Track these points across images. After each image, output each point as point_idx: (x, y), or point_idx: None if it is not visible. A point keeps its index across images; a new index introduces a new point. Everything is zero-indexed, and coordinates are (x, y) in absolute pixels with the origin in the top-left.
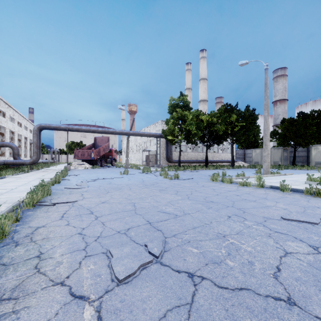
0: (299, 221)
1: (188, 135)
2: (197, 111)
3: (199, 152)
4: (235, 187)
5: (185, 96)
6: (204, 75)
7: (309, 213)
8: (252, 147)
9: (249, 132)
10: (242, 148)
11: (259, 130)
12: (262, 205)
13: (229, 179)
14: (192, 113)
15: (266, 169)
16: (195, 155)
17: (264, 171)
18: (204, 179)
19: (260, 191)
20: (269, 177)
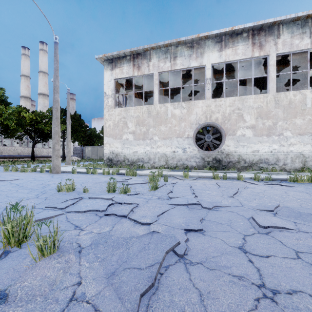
0: (4, 181)
1: (6, 129)
2: (20, 107)
3: (31, 147)
4: (14, 173)
5: (2, 89)
6: (44, 69)
7: (21, 178)
8: (90, 145)
9: (77, 133)
10: (81, 145)
11: (96, 131)
12: (2, 178)
13: (15, 168)
14: (11, 108)
15: (68, 161)
16: (25, 150)
17: (66, 163)
18: (1, 170)
19: (25, 173)
20: (65, 167)
